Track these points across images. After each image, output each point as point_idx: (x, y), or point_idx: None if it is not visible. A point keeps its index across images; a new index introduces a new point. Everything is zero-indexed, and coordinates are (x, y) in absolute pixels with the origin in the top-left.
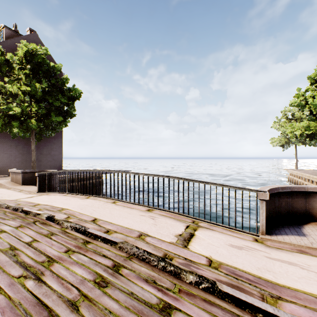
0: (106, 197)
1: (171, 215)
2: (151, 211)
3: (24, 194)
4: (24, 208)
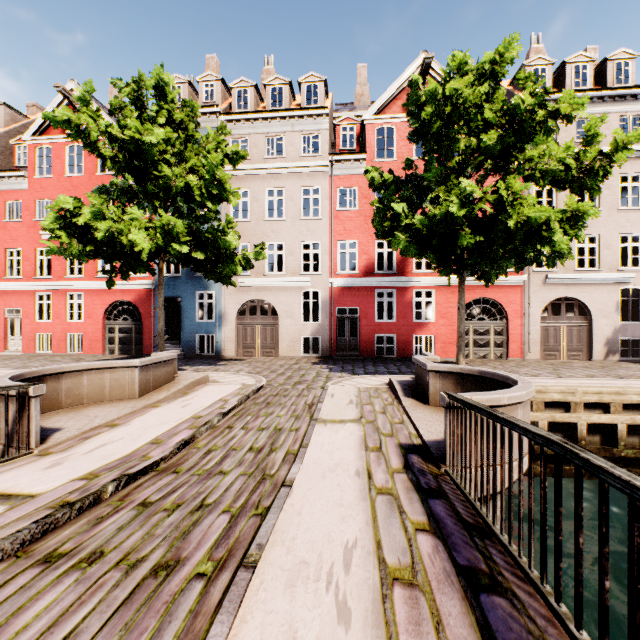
0: None
1: None
2: None
3: None
4: None
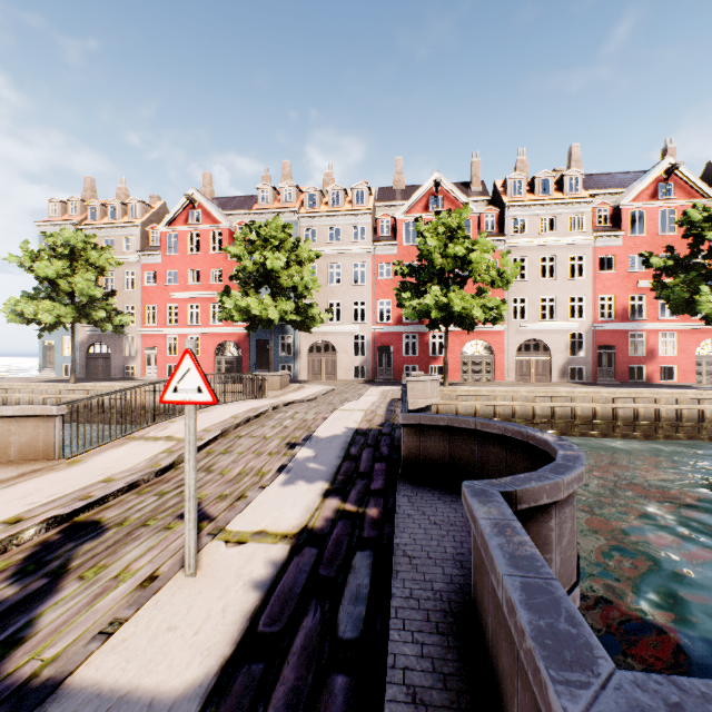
0: (211, 406)
1: (252, 400)
2: (247, 401)
3: (81, 466)
4: (252, 415)
